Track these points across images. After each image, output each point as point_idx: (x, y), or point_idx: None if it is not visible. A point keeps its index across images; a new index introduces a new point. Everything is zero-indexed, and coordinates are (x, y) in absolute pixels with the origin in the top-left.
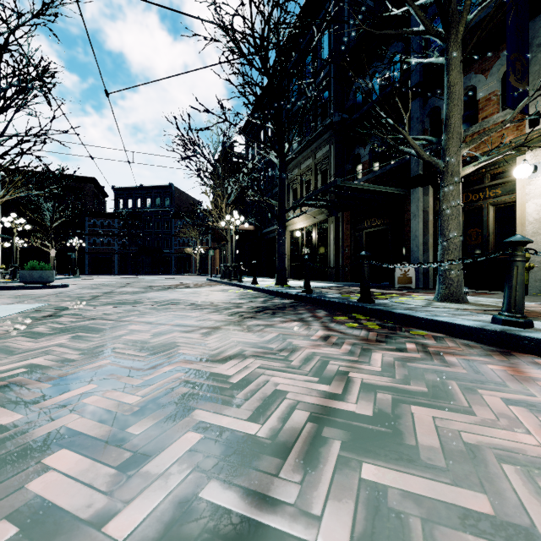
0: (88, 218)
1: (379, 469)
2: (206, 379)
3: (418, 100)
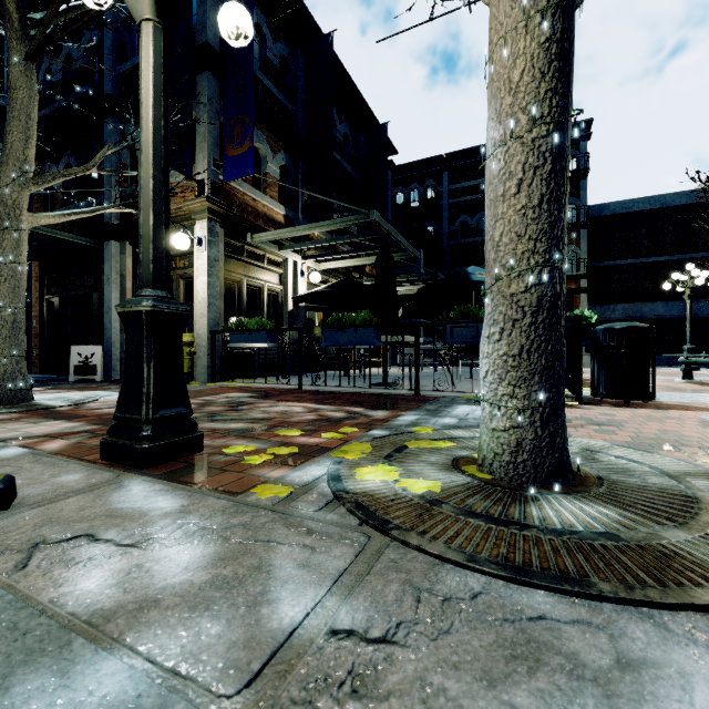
0: None
1: None
2: None
3: (111, 119)
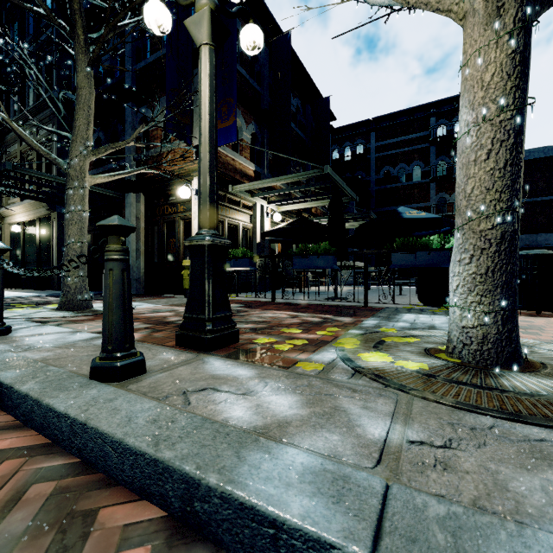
0: None
1: None
2: None
3: (130, 104)
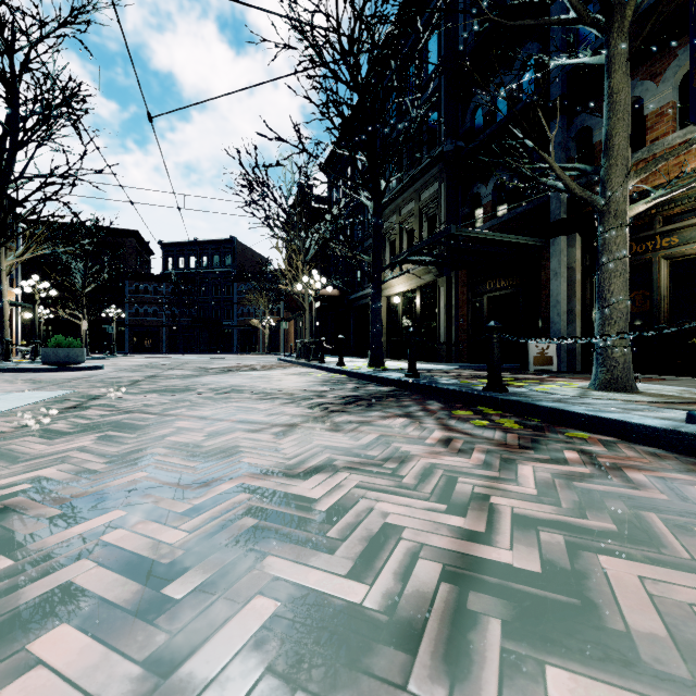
0: (129, 282)
1: (575, 679)
2: (282, 505)
3: (560, 118)
